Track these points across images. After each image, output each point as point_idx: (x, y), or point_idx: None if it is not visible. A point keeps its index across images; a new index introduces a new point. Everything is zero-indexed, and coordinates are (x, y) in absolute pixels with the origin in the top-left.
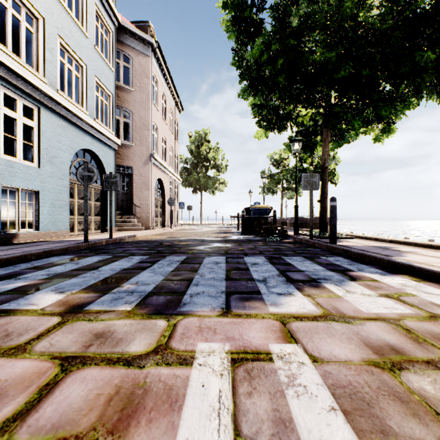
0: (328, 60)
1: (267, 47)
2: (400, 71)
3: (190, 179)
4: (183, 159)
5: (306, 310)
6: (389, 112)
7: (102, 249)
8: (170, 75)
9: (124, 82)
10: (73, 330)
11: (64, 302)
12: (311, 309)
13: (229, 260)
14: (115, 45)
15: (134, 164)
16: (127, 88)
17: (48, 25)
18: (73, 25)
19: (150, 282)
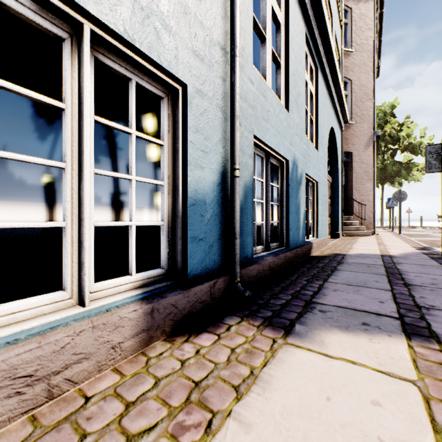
0: None
1: None
2: None
3: None
4: None
5: None
6: None
7: None
8: (380, 26)
9: None
10: None
11: None
12: None
13: None
14: None
15: (353, 148)
16: (346, 50)
17: None
18: None
19: None
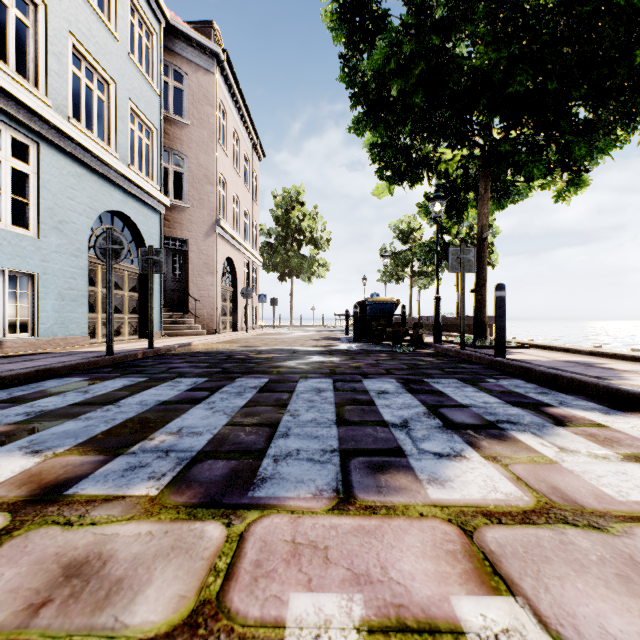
0: (493, 67)
1: (394, 50)
2: (607, 84)
3: (275, 259)
4: (265, 230)
5: (501, 495)
6: (585, 151)
7: (134, 367)
8: (245, 104)
9: (177, 114)
10: (23, 553)
11: (33, 475)
12: (510, 491)
13: (340, 386)
14: (160, 55)
15: (190, 236)
16: (180, 120)
17: (53, 15)
18: (94, 18)
19: (204, 429)
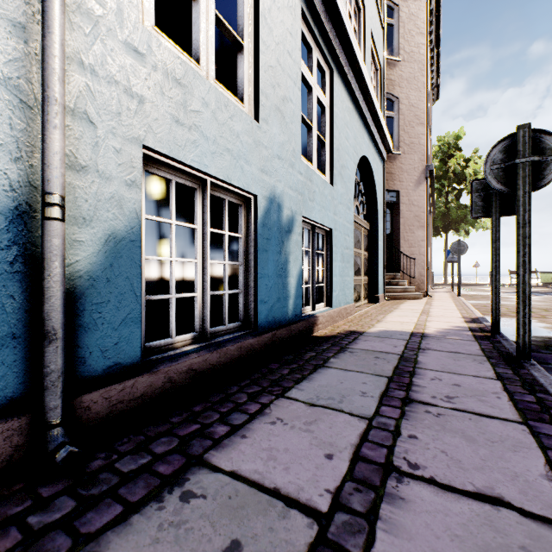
0: None
1: None
2: None
3: None
4: None
5: None
6: None
7: None
8: (438, 33)
9: None
10: None
11: None
12: None
13: None
14: None
15: (401, 186)
16: (391, 58)
17: None
18: None
19: None
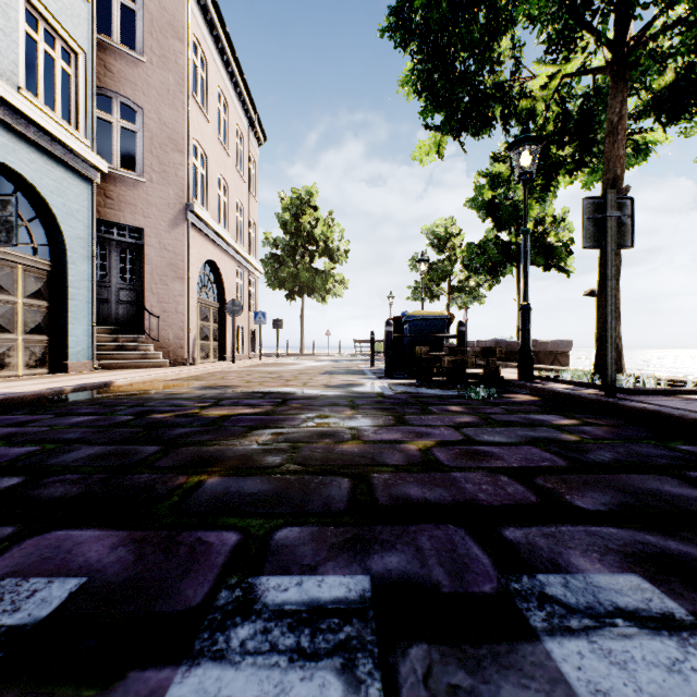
0: None
1: None
2: None
3: (282, 273)
4: (271, 239)
5: None
6: None
7: None
8: (235, 57)
9: None
10: None
11: None
12: None
13: None
14: None
15: (147, 223)
16: (130, 53)
17: None
18: None
19: None
